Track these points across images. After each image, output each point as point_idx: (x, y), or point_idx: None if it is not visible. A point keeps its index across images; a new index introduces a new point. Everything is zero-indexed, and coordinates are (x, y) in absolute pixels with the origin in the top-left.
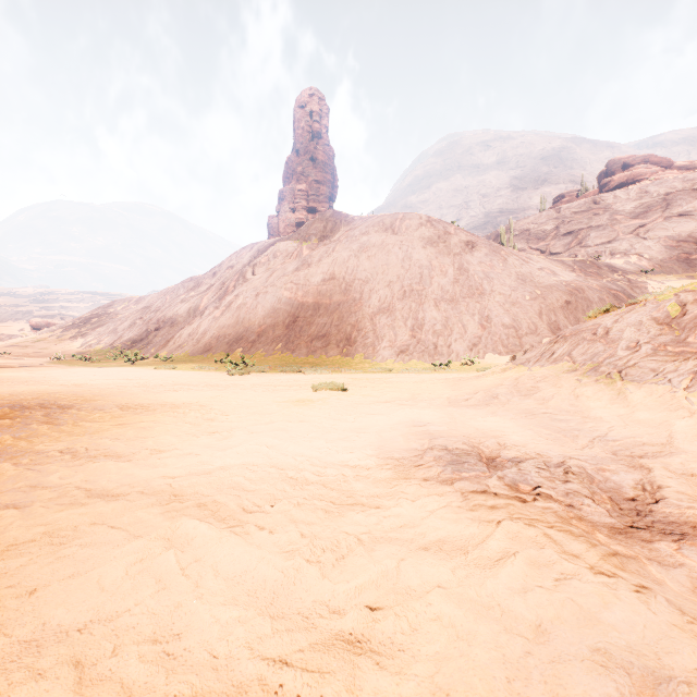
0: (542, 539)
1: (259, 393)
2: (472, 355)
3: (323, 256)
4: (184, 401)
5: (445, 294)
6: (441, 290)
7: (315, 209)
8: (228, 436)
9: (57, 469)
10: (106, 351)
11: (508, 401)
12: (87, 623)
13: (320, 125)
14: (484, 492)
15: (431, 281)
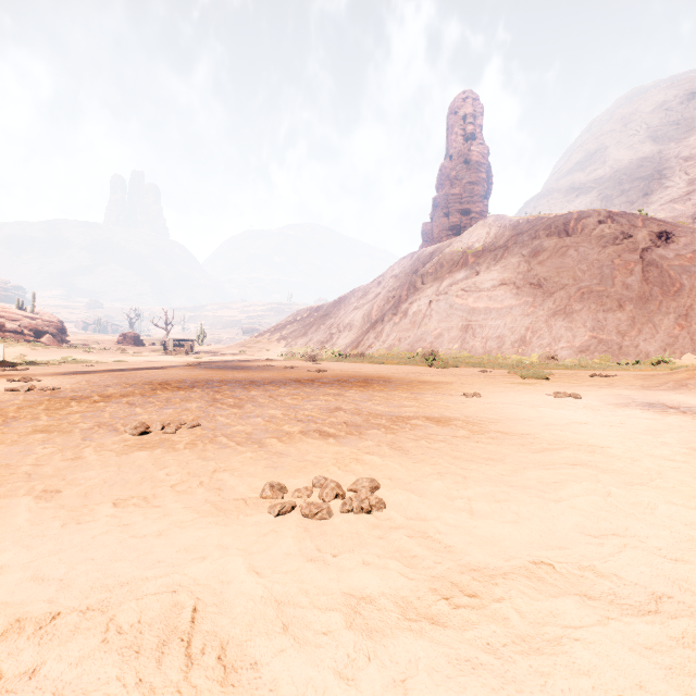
0: (690, 419)
1: (485, 379)
2: (665, 355)
3: (491, 263)
4: (444, 380)
5: (631, 293)
6: (626, 289)
7: (468, 211)
8: (506, 393)
9: (453, 397)
10: (303, 350)
11: (695, 388)
12: (540, 417)
13: (474, 126)
14: (665, 411)
15: (614, 281)
